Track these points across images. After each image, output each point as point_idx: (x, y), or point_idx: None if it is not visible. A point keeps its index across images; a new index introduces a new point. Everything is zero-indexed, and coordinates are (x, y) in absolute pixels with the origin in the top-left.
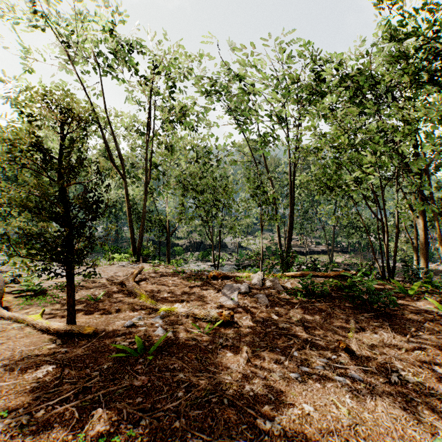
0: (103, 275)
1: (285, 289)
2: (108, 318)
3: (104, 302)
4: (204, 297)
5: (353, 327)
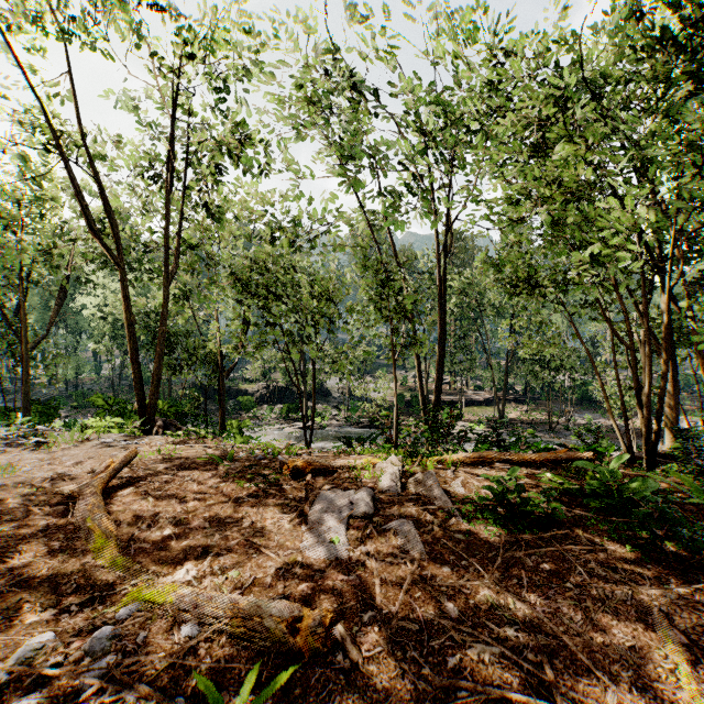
0: (46, 469)
1: (454, 499)
2: None
3: None
4: (263, 534)
5: (669, 641)
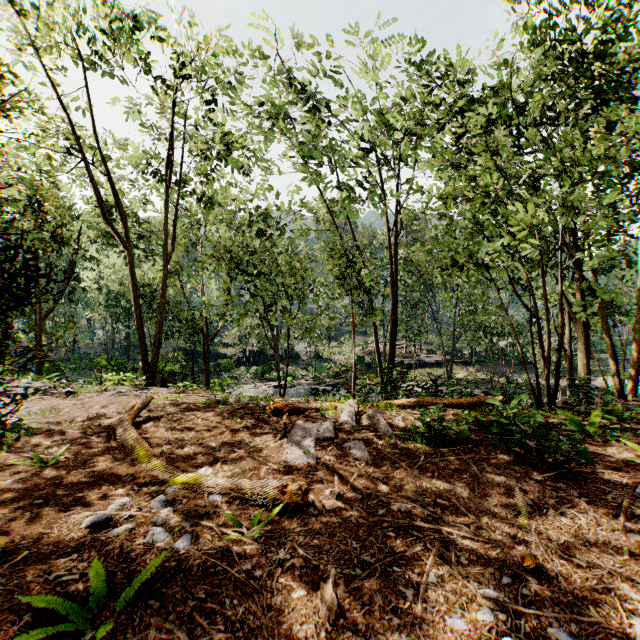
0: (81, 411)
1: (395, 429)
2: (58, 505)
3: (64, 469)
4: (255, 450)
5: (521, 503)
